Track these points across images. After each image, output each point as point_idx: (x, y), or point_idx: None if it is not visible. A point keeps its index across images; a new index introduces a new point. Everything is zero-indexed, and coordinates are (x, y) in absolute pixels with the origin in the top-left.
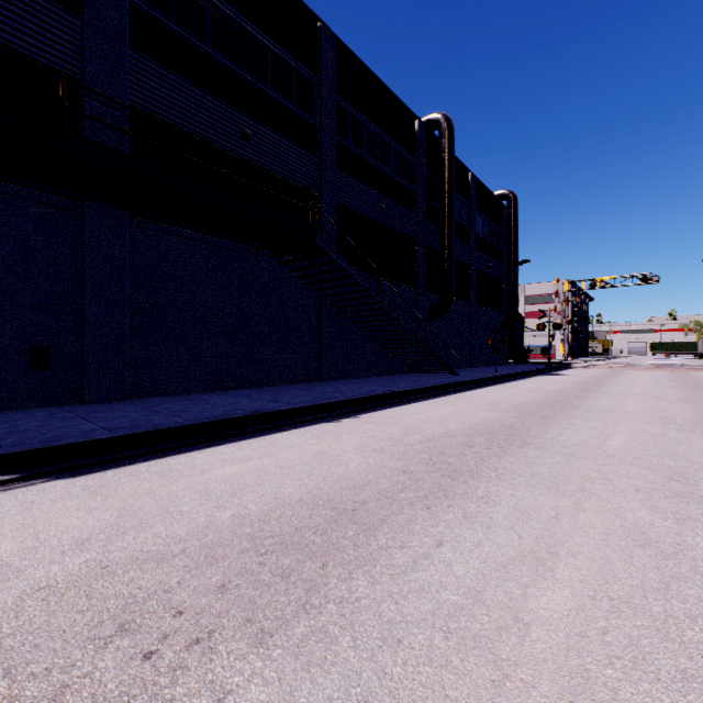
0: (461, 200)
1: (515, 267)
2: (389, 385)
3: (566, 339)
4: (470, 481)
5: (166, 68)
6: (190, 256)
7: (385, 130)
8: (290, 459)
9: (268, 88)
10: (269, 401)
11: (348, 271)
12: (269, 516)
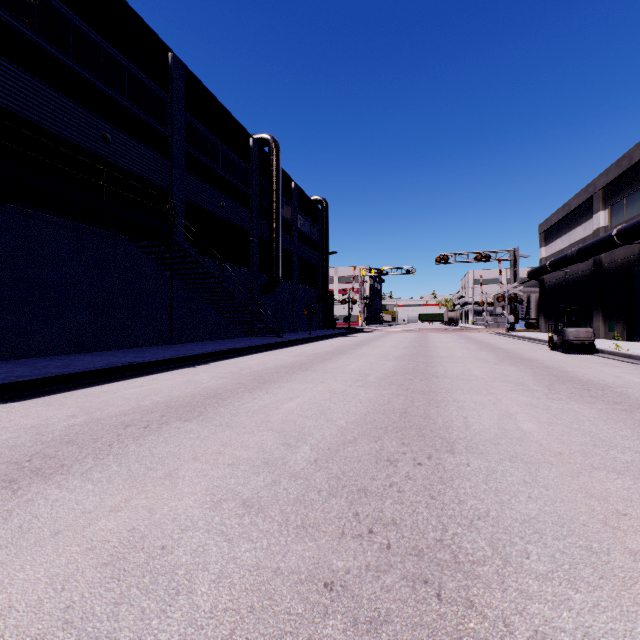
0: (287, 202)
1: (327, 256)
2: (229, 345)
3: (362, 311)
4: (273, 384)
5: (31, 75)
6: (54, 238)
7: (225, 143)
8: (170, 384)
9: (126, 101)
10: (137, 357)
11: (198, 259)
12: (171, 401)
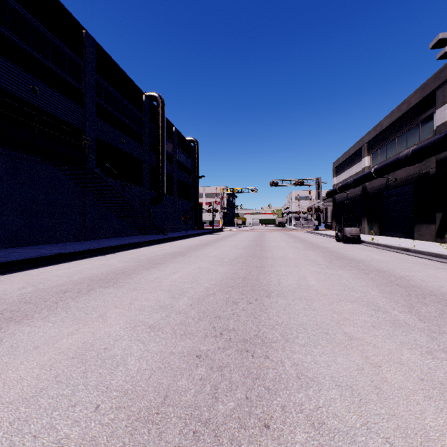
0: (169, 141)
1: (198, 179)
2: (129, 240)
3: (222, 217)
4: (162, 264)
5: None
6: None
7: (125, 97)
8: (89, 267)
9: (50, 63)
10: (61, 249)
11: (106, 180)
12: (93, 276)
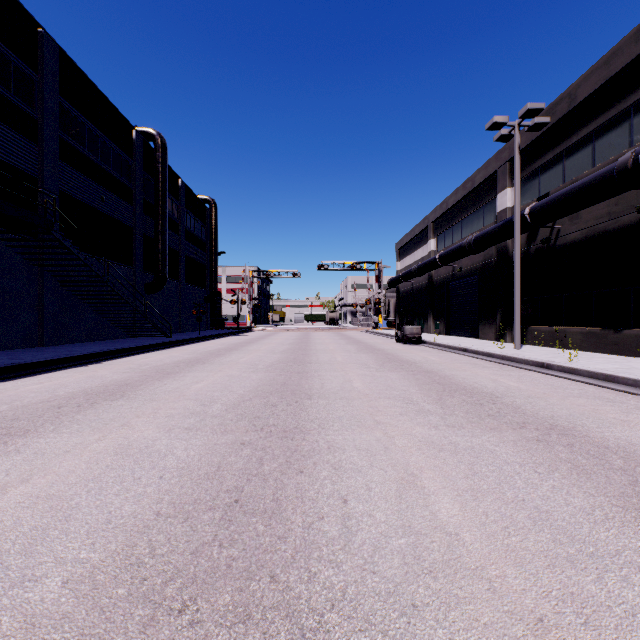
0: (173, 200)
1: (216, 257)
2: (115, 345)
3: (251, 311)
4: (177, 374)
5: None
6: None
7: (105, 133)
8: (73, 380)
9: None
10: (13, 359)
11: (80, 256)
12: (87, 390)
